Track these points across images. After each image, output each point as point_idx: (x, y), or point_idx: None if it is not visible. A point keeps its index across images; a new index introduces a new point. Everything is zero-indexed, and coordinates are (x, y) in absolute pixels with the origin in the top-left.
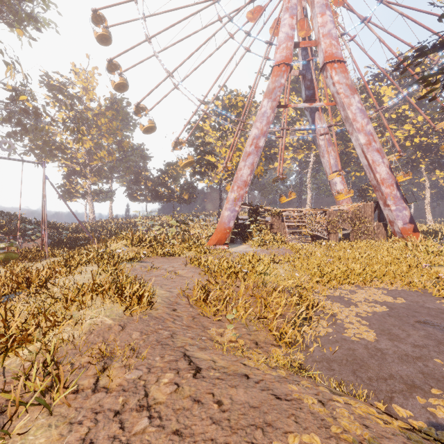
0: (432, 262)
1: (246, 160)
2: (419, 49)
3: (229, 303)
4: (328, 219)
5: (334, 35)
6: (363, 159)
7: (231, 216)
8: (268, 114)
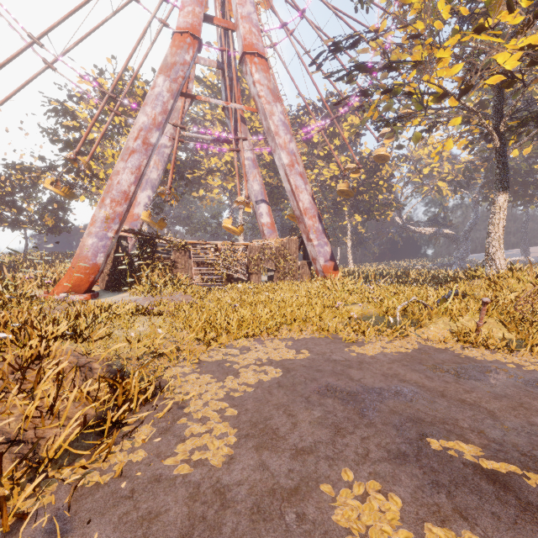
0: (347, 300)
1: (128, 160)
2: (335, 44)
3: None
4: (249, 256)
5: (255, 21)
6: (287, 183)
7: (99, 245)
8: (164, 98)
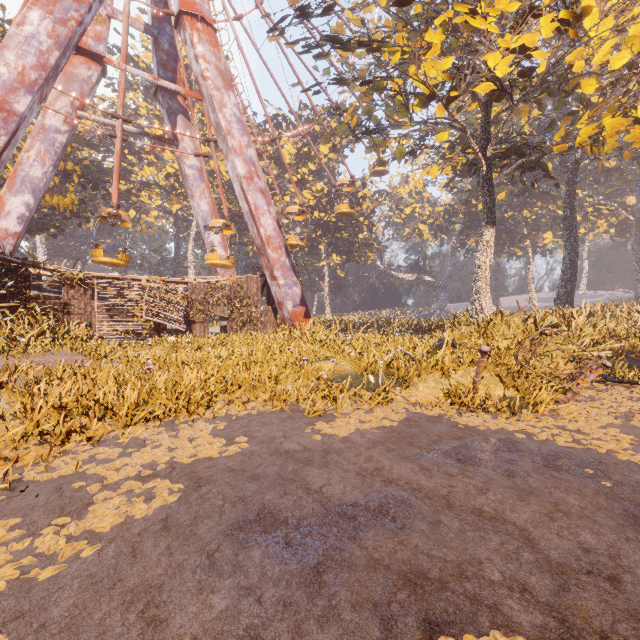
0: (317, 355)
1: None
2: (301, 8)
3: None
4: (191, 298)
5: None
6: (244, 202)
7: None
8: (42, 44)
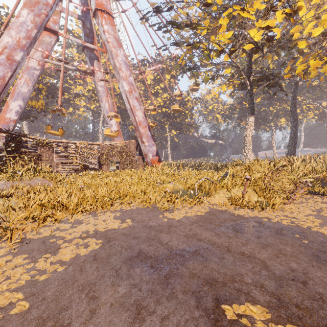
0: (165, 180)
1: None
2: (157, 7)
3: None
4: (101, 152)
5: None
6: (127, 104)
7: None
8: (28, 26)
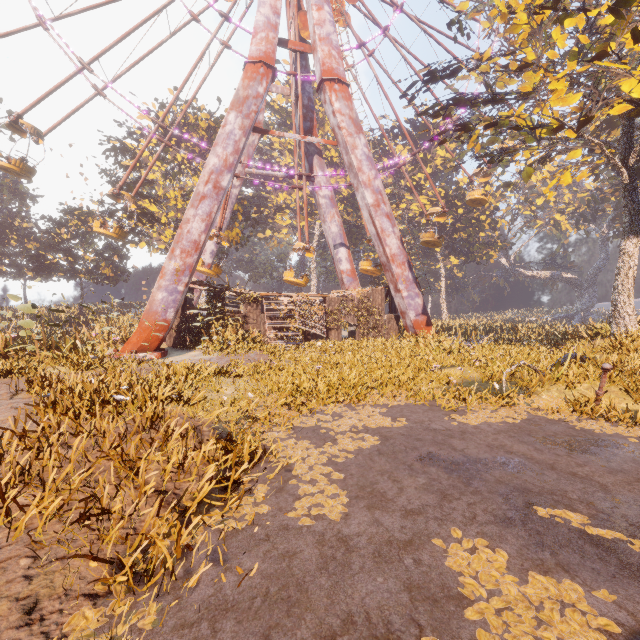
0: (444, 362)
1: (198, 207)
2: (429, 72)
3: (30, 485)
4: (328, 309)
5: (335, 43)
6: (371, 226)
7: (169, 300)
8: (236, 136)
